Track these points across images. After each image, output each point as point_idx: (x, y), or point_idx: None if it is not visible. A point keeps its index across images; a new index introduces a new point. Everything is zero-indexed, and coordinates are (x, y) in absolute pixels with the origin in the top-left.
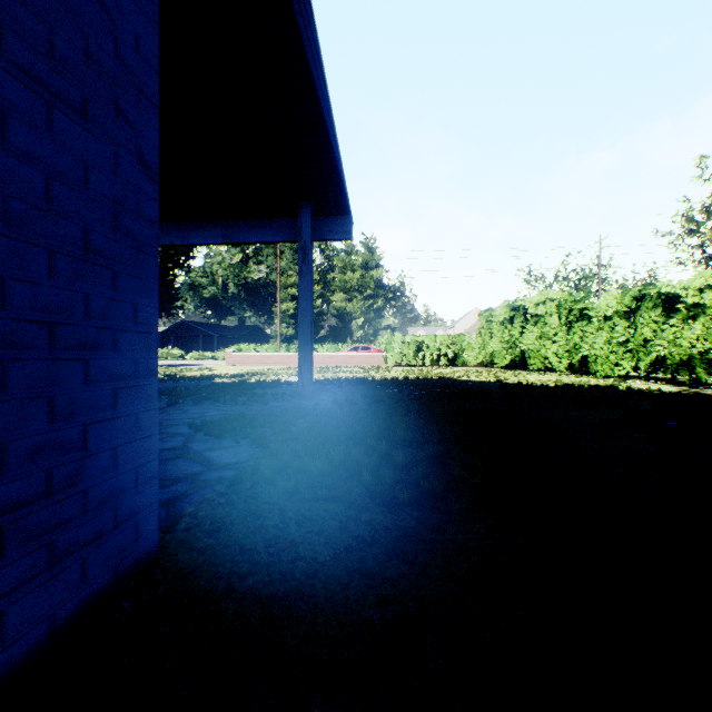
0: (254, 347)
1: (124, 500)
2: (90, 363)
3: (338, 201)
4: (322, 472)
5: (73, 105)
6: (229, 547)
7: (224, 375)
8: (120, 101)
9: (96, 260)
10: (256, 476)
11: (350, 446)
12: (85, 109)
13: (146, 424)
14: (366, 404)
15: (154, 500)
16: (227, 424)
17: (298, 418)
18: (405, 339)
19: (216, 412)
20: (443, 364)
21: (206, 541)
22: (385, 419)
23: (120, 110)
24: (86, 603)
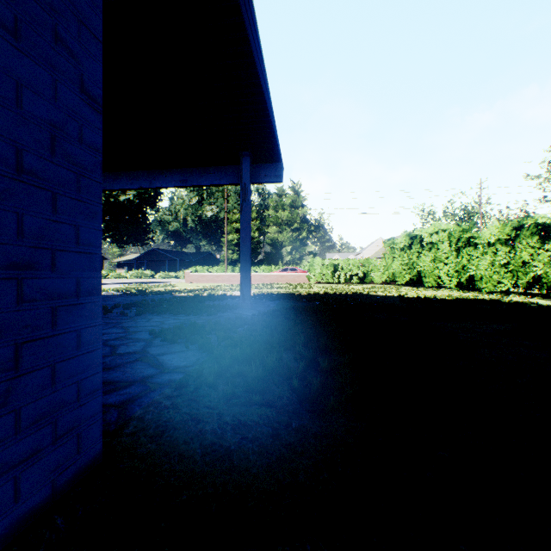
0: (207, 269)
1: (63, 414)
2: (23, 282)
3: (272, 151)
4: (256, 377)
5: (2, 21)
6: (168, 455)
7: (182, 290)
8: (59, 29)
9: (30, 181)
10: (199, 381)
11: (282, 353)
12: (16, 28)
13: (88, 340)
14: (294, 315)
15: (97, 410)
16: (180, 331)
17: (239, 327)
18: (324, 262)
19: (173, 320)
20: (354, 282)
21: (148, 447)
22: (310, 328)
23: (59, 38)
24: (18, 522)
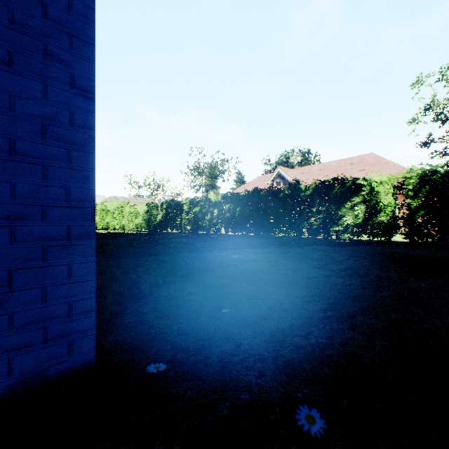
0: None
1: None
2: None
3: None
4: None
5: None
6: None
7: None
8: None
9: None
10: None
11: None
12: None
13: None
14: None
15: None
16: None
17: None
18: None
19: None
20: None
21: None
22: None
23: None
24: None
